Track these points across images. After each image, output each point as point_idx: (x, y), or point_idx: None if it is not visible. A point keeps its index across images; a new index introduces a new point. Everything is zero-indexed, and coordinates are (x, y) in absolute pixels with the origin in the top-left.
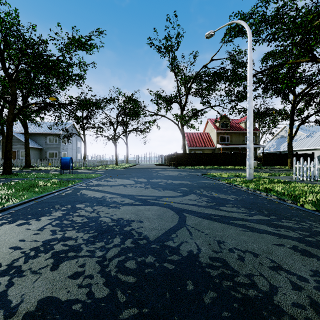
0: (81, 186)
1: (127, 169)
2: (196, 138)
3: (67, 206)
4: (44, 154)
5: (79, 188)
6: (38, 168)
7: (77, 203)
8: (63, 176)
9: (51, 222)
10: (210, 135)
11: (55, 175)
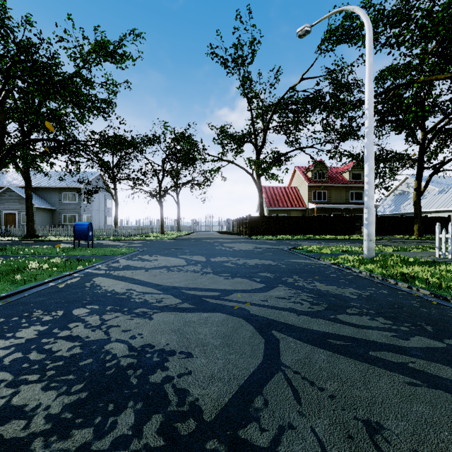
0: (97, 270)
1: (177, 240)
2: (278, 194)
3: (55, 313)
4: (57, 217)
5: (94, 273)
6: (46, 239)
7: (76, 306)
8: (76, 251)
9: (5, 356)
10: (299, 190)
11: (64, 250)
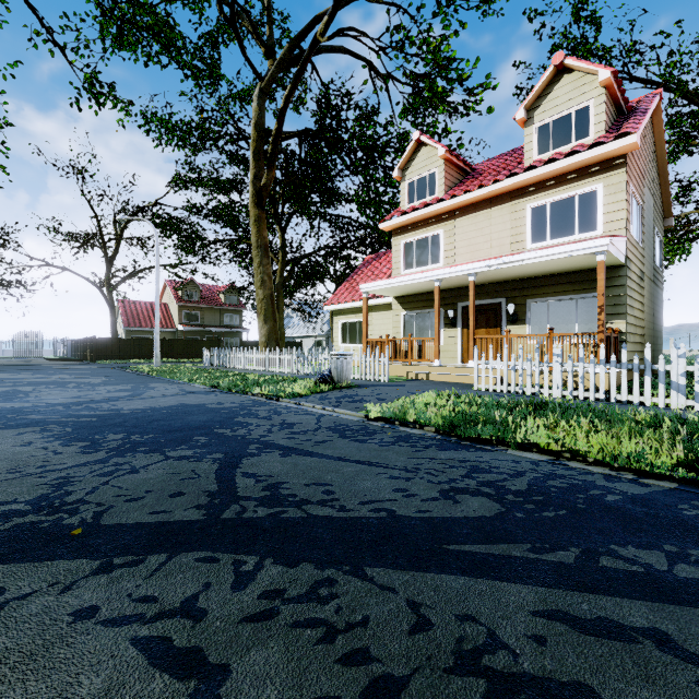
0: None
1: None
2: (142, 311)
3: None
4: None
5: None
6: None
7: None
8: None
9: None
10: (170, 309)
11: None
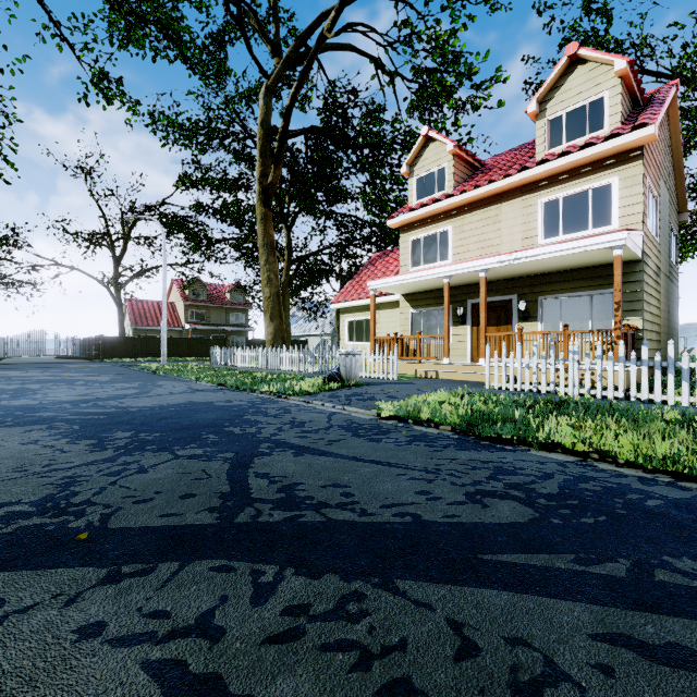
0: None
1: None
2: (149, 310)
3: None
4: None
5: None
6: None
7: None
8: None
9: None
10: (177, 308)
11: None
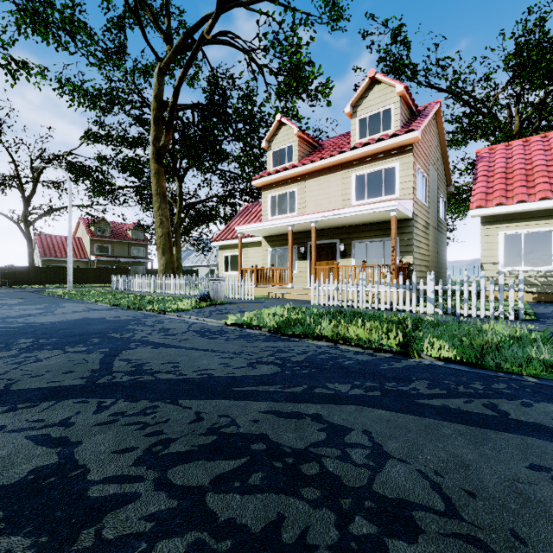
0: None
1: None
2: (57, 244)
3: None
4: None
5: None
6: None
7: None
8: None
9: None
10: (84, 242)
11: None
